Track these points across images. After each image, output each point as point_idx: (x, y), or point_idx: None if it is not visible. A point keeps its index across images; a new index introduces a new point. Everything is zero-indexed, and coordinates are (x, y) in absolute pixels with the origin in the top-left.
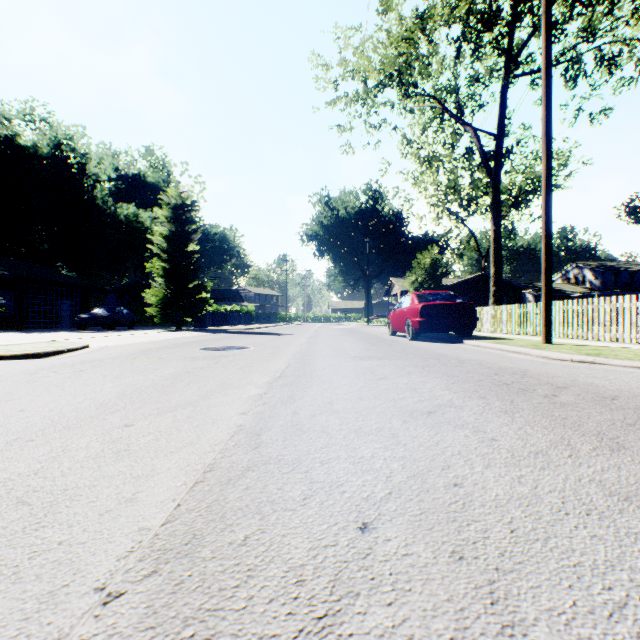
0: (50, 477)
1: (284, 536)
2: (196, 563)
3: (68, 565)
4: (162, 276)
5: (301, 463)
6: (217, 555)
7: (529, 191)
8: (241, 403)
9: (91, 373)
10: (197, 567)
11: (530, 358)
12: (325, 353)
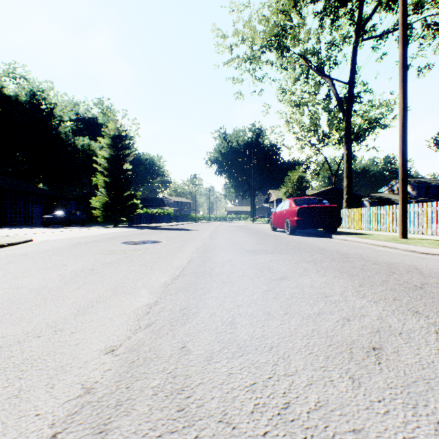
0: None
1: None
2: None
3: None
4: (104, 187)
5: None
6: None
7: (366, 129)
8: (118, 324)
9: None
10: None
11: (400, 252)
12: (223, 247)
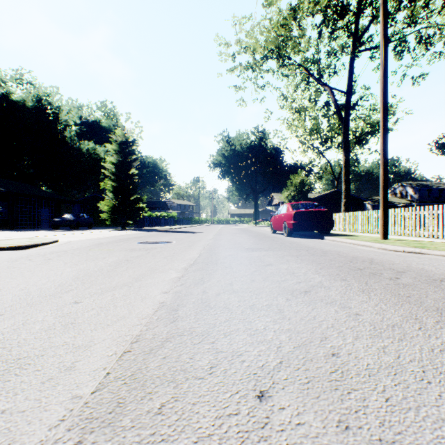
0: (8, 347)
1: (194, 404)
2: (117, 433)
3: (5, 435)
4: (112, 191)
5: (209, 335)
6: (136, 424)
7: (368, 132)
8: (164, 284)
9: (56, 261)
10: (117, 437)
11: (373, 249)
12: (226, 246)
